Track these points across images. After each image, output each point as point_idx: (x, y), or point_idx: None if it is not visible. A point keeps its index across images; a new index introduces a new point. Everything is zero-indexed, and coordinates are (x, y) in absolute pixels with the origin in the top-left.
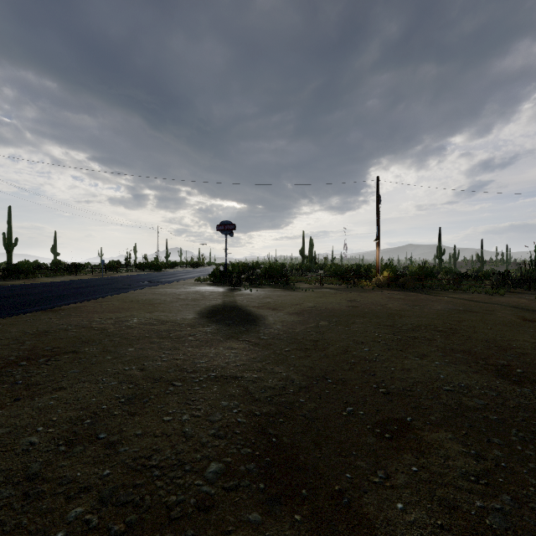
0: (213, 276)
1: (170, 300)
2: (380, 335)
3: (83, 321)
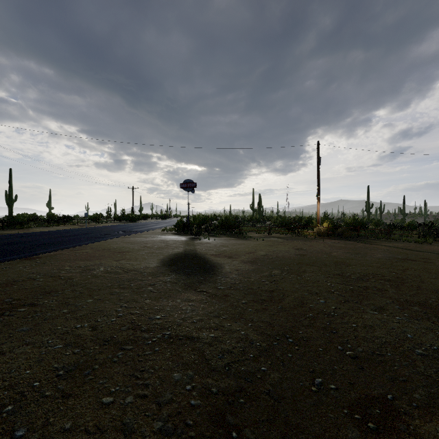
0: (178, 227)
1: (138, 248)
2: (332, 285)
3: (53, 269)
